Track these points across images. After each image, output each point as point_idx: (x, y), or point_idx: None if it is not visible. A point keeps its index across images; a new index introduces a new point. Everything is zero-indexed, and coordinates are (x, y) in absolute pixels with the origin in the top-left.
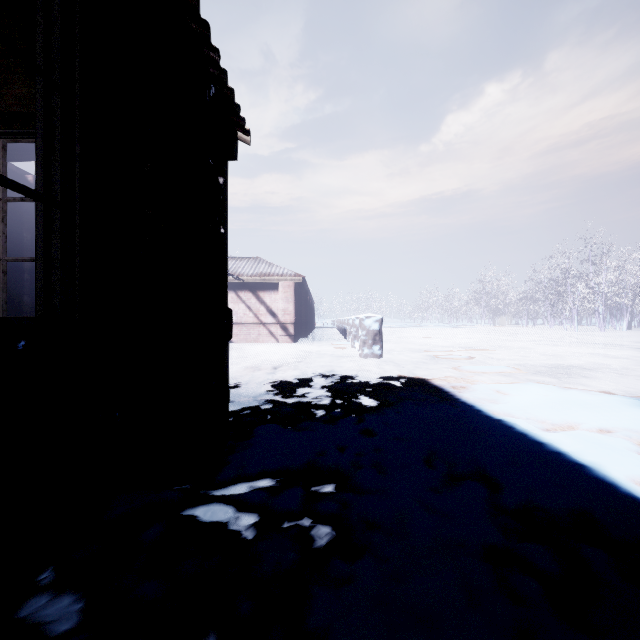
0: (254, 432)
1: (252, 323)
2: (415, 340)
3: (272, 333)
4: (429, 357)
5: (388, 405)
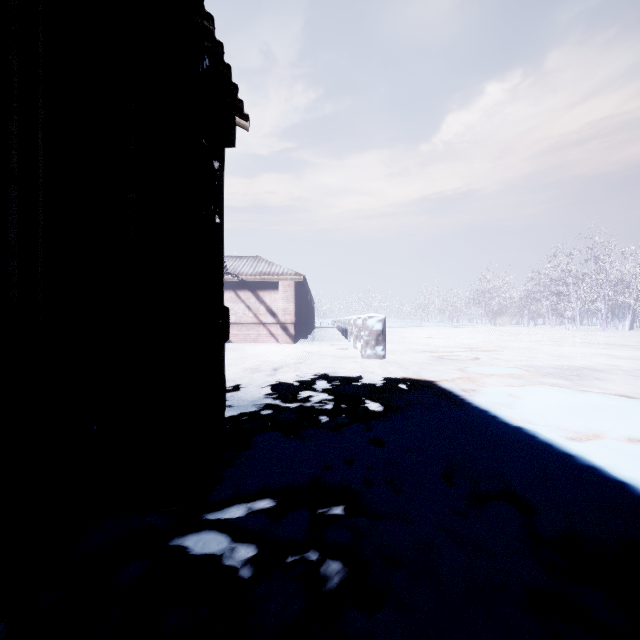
0: (253, 442)
1: (252, 323)
2: (417, 340)
3: (272, 333)
4: (433, 358)
5: (396, 410)
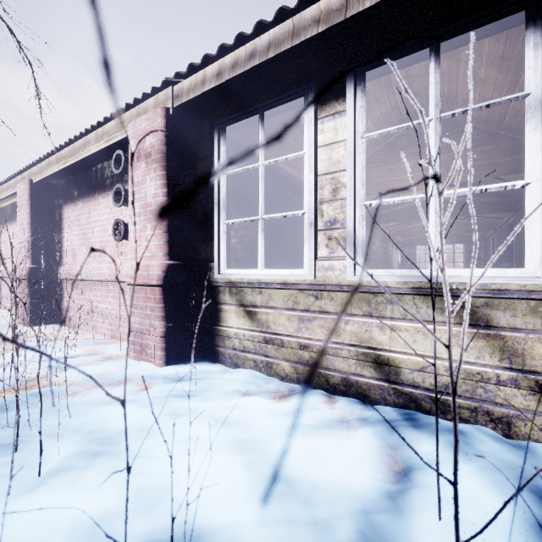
0: None
1: None
2: None
3: None
4: None
5: None
